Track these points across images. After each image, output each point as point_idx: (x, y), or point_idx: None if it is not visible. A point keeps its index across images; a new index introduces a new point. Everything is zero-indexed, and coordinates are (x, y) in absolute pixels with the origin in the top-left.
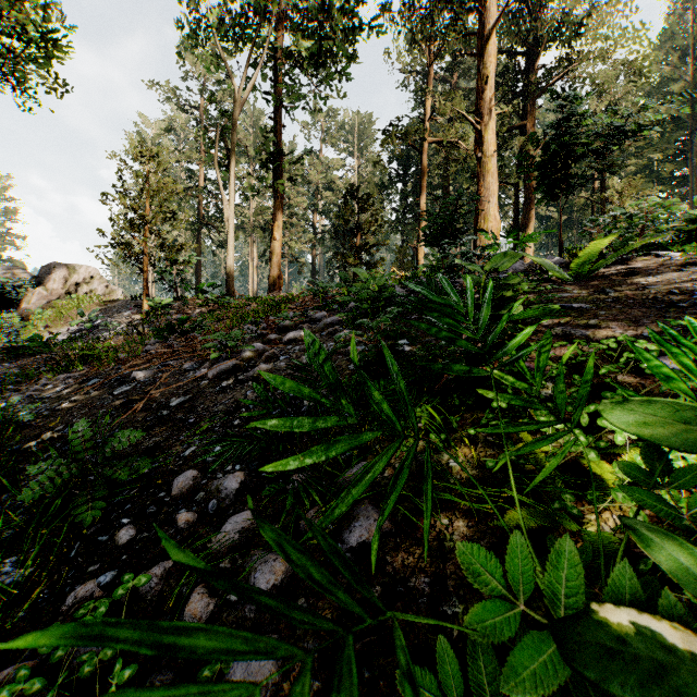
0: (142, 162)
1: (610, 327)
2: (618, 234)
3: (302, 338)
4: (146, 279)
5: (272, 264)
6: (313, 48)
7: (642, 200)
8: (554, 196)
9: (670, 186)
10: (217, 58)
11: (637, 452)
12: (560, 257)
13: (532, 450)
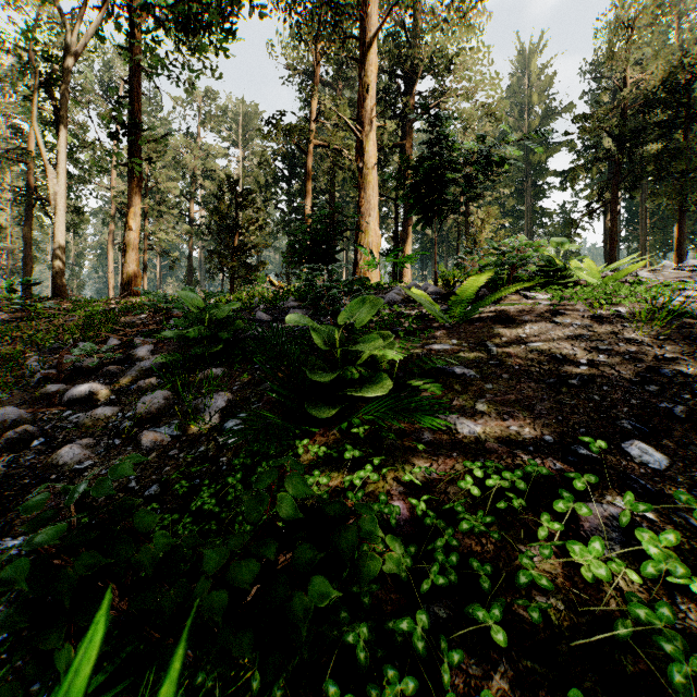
0: None
1: (502, 417)
2: (492, 271)
3: (92, 396)
4: None
5: (127, 258)
6: (177, 8)
7: (513, 238)
8: (431, 220)
9: (513, 218)
10: None
11: None
12: (436, 284)
13: None
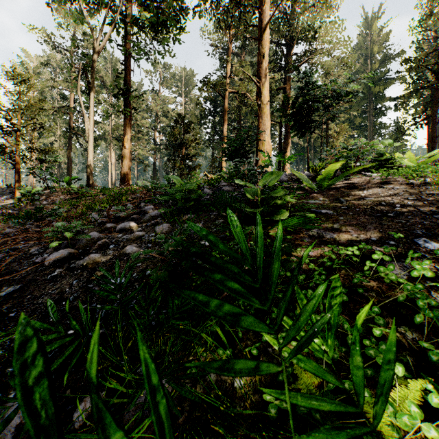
0: (14, 84)
1: (348, 231)
2: (344, 160)
3: (130, 228)
4: (18, 173)
5: (123, 164)
6: (151, 19)
7: (357, 140)
8: (305, 133)
9: (360, 131)
10: (81, 16)
11: (404, 389)
12: (308, 171)
13: (321, 438)
